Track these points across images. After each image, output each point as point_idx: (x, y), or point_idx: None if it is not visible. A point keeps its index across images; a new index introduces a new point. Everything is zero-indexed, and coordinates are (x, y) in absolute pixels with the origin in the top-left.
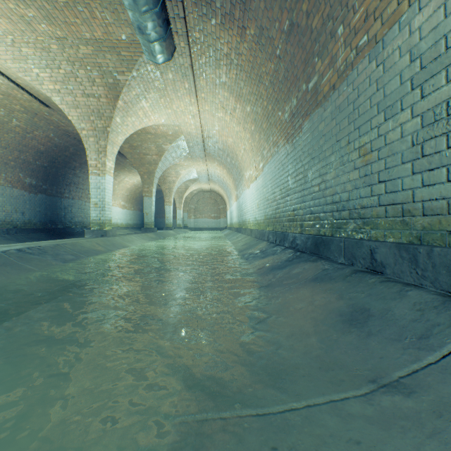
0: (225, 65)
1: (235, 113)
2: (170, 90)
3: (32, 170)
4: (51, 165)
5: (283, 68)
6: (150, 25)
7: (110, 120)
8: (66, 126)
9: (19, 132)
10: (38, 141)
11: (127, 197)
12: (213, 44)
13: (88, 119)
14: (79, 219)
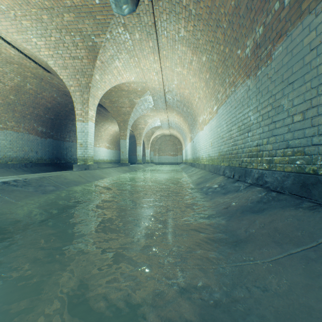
0: (183, 18)
1: (192, 66)
2: (137, 50)
3: (43, 121)
4: (56, 118)
5: None
6: None
7: (91, 77)
8: (64, 87)
9: (32, 93)
10: (46, 100)
11: (110, 141)
12: None
13: (74, 77)
14: (76, 156)
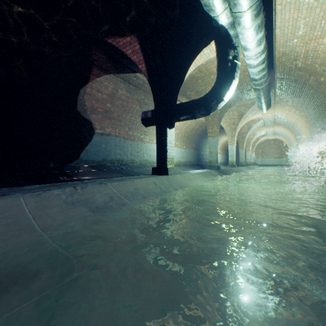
0: (290, 102)
1: (295, 113)
2: None
3: (195, 142)
4: (199, 139)
5: (315, 111)
6: (265, 108)
7: (237, 125)
8: None
9: (195, 129)
10: (199, 131)
11: (220, 148)
12: (284, 98)
13: (229, 126)
14: (205, 160)
